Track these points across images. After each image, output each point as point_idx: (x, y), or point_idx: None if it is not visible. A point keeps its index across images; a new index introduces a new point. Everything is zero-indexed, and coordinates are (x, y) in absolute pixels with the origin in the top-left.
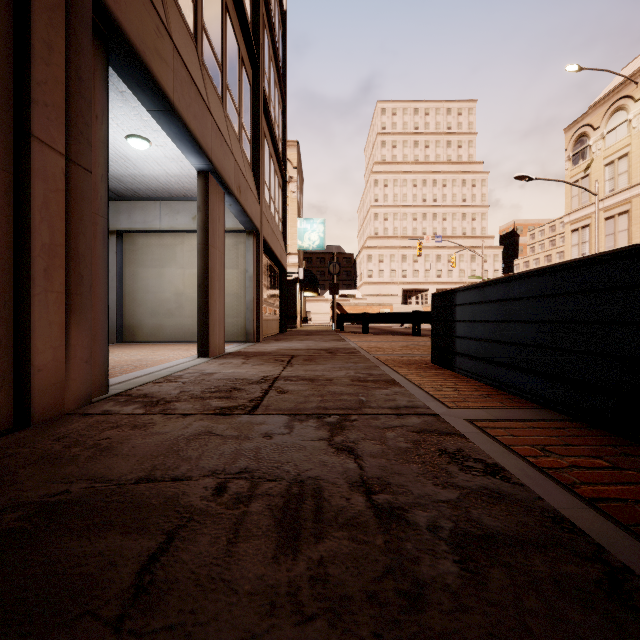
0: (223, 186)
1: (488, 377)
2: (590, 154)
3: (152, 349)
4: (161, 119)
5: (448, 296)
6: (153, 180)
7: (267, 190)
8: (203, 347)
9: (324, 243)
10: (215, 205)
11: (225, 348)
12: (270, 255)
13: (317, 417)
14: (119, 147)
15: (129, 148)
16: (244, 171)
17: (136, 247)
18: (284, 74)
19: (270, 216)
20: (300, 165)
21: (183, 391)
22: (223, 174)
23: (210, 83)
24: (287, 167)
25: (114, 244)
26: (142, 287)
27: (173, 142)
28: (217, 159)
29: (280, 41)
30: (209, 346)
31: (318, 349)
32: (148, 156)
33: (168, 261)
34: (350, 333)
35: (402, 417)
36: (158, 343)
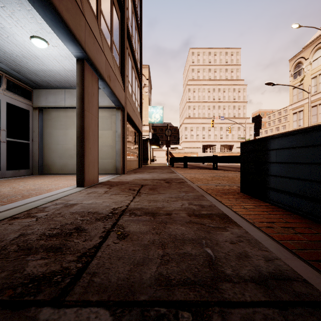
0: (96, 72)
1: (318, 215)
2: (303, 73)
3: (54, 179)
4: (35, 3)
5: (260, 143)
6: (57, 74)
7: (130, 86)
8: (80, 180)
9: (162, 119)
10: (90, 84)
11: (101, 178)
12: (132, 124)
13: (156, 320)
14: (28, 47)
15: (35, 48)
16: (113, 68)
17: (51, 117)
18: (141, 25)
19: (132, 101)
20: (150, 78)
21: (22, 234)
22: (95, 63)
23: (86, 1)
24: (143, 79)
25: (37, 115)
26: (54, 141)
27: (52, 29)
28: (90, 51)
29: (138, 6)
30: (84, 179)
31: (159, 179)
32: (49, 55)
33: (70, 125)
34: (177, 168)
35: (293, 320)
36: (63, 174)
